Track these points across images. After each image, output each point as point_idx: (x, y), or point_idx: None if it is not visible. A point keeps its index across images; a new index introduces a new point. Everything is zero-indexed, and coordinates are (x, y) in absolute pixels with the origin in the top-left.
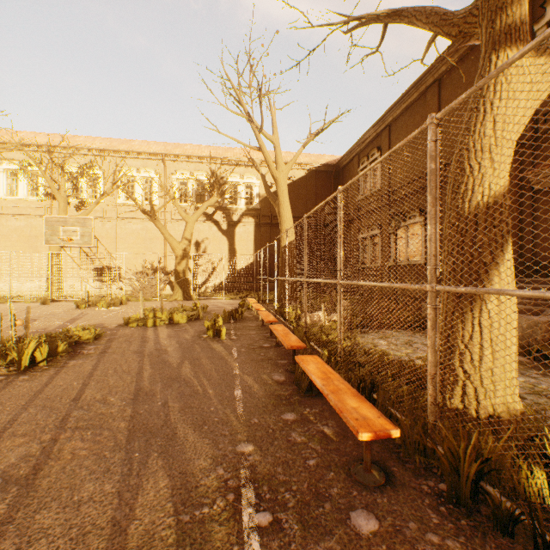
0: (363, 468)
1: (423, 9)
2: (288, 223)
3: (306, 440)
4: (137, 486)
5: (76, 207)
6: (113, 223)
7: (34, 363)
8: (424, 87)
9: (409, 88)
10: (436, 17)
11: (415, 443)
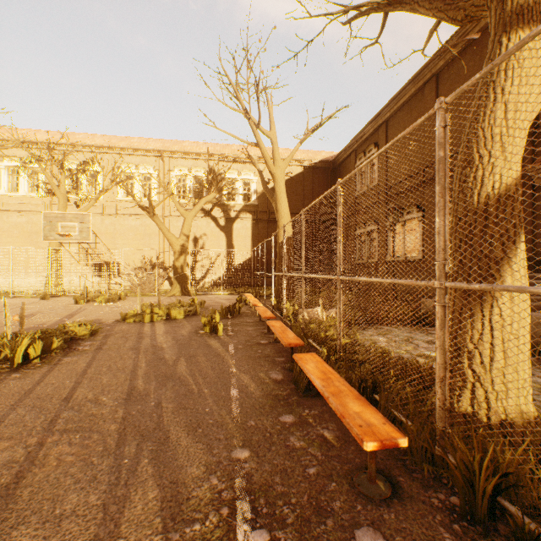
0: (367, 478)
1: None
2: (285, 218)
3: (305, 445)
4: (125, 498)
5: (75, 203)
6: (112, 219)
7: (28, 359)
8: (421, 82)
9: (406, 83)
10: (440, 2)
11: (422, 451)
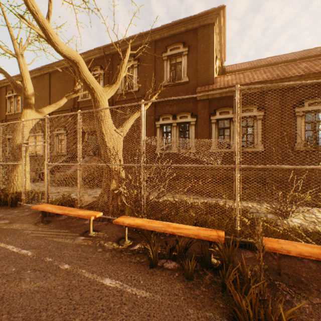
0: None
1: (11, 78)
2: None
3: None
4: None
5: None
6: None
7: None
8: (43, 72)
9: (36, 69)
10: (14, 85)
11: None
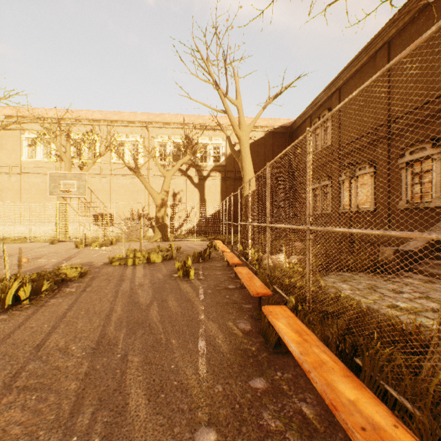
0: None
1: None
2: (249, 175)
3: (281, 427)
4: None
5: (79, 166)
6: (107, 178)
7: (20, 300)
8: (373, 50)
9: (359, 52)
10: None
11: None
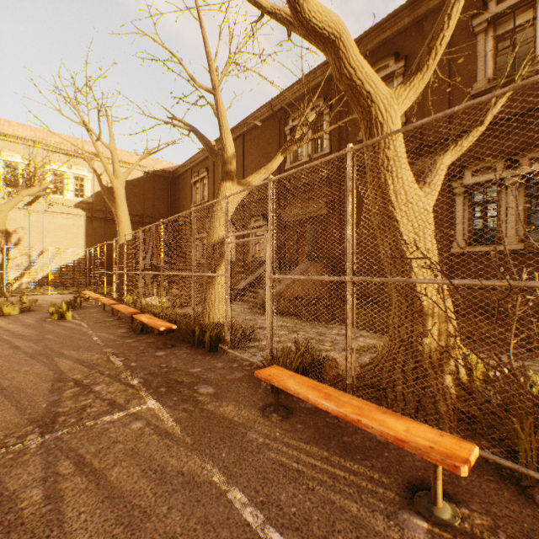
0: (164, 345)
1: (204, 138)
2: (126, 224)
3: (139, 344)
4: (55, 364)
5: None
6: None
7: None
8: (235, 136)
9: None
10: (208, 147)
11: (187, 336)
